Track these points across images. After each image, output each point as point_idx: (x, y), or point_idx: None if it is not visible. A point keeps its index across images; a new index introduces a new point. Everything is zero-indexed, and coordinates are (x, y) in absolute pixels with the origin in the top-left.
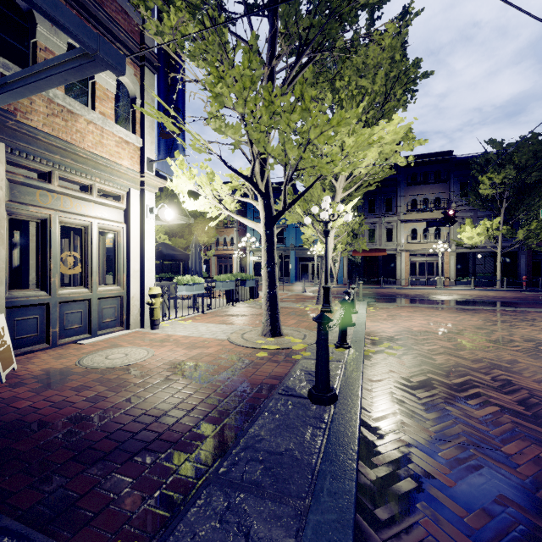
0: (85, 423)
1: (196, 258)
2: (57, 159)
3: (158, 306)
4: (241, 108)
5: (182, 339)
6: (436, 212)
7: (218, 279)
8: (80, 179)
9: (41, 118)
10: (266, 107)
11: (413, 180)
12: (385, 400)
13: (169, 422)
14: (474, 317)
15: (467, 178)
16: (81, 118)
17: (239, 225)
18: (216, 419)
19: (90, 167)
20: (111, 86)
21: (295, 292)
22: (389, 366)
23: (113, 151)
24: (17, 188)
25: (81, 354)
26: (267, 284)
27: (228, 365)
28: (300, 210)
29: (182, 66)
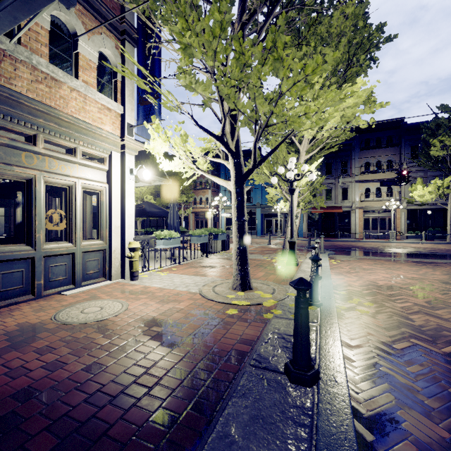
0: (33, 400)
1: (174, 215)
2: (41, 123)
3: (137, 259)
4: (211, 61)
5: (157, 291)
6: (388, 173)
7: (193, 234)
8: (64, 143)
9: (25, 84)
10: (236, 60)
11: (367, 145)
12: (372, 374)
13: (126, 403)
14: (436, 270)
15: (418, 142)
16: (65, 86)
17: (212, 187)
18: (179, 402)
19: (73, 131)
20: (93, 57)
21: (261, 244)
22: (365, 327)
23: (95, 116)
24: (2, 150)
25: (61, 306)
26: (237, 239)
27: (198, 323)
28: (267, 171)
29: (158, 37)
